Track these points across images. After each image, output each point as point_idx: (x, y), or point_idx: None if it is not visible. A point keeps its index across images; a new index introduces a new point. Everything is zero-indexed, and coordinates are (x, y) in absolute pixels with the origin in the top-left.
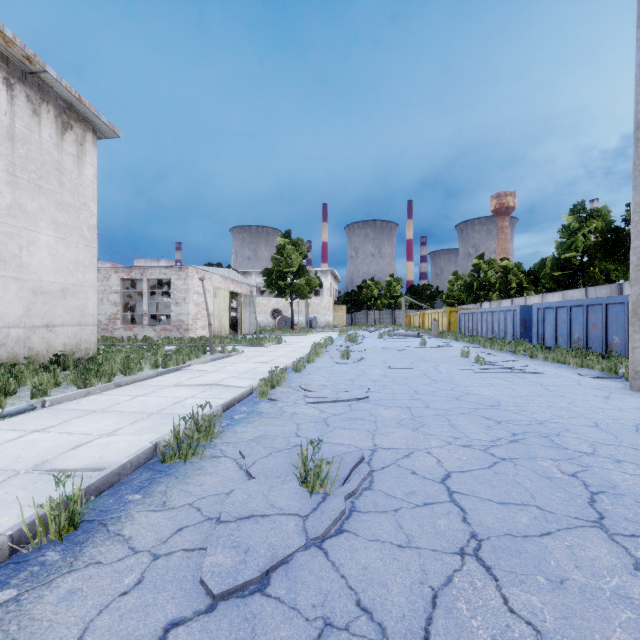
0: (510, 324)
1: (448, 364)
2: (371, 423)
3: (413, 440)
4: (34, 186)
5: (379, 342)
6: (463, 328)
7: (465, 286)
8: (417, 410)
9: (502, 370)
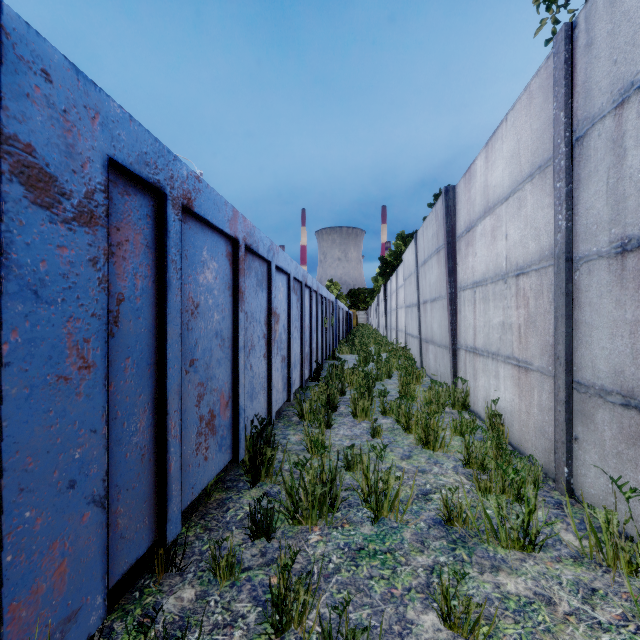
0: None
1: None
2: None
3: None
4: None
5: None
6: None
7: (368, 291)
8: None
9: None
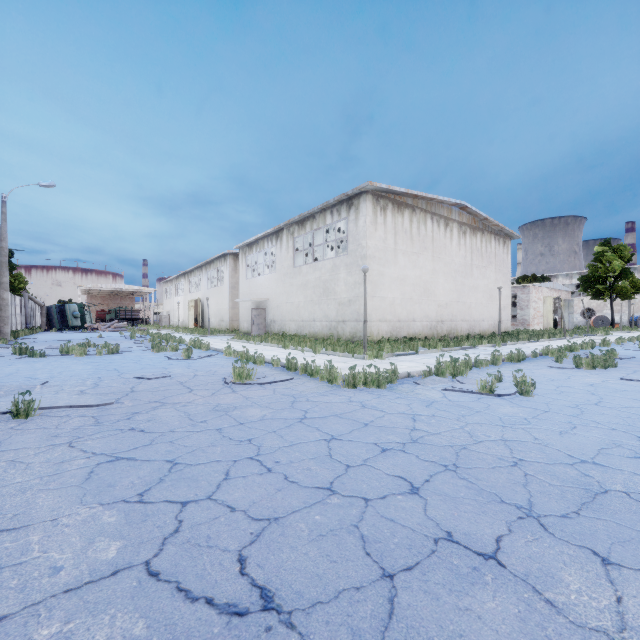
0: None
1: None
2: None
3: None
4: (498, 270)
5: None
6: None
7: None
8: None
9: None
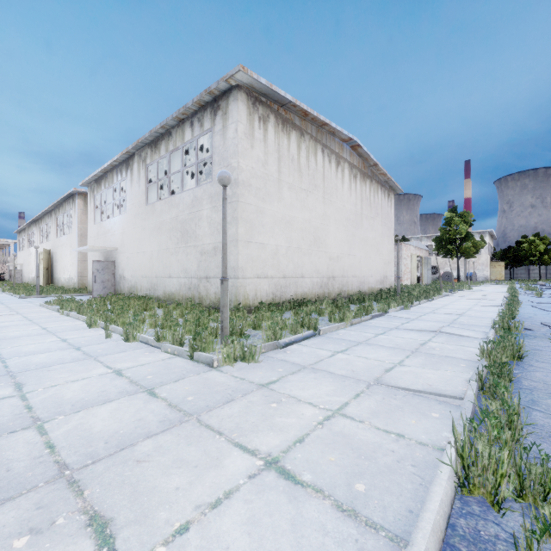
0: None
1: None
2: None
3: None
4: (384, 223)
5: None
6: None
7: None
8: None
9: None
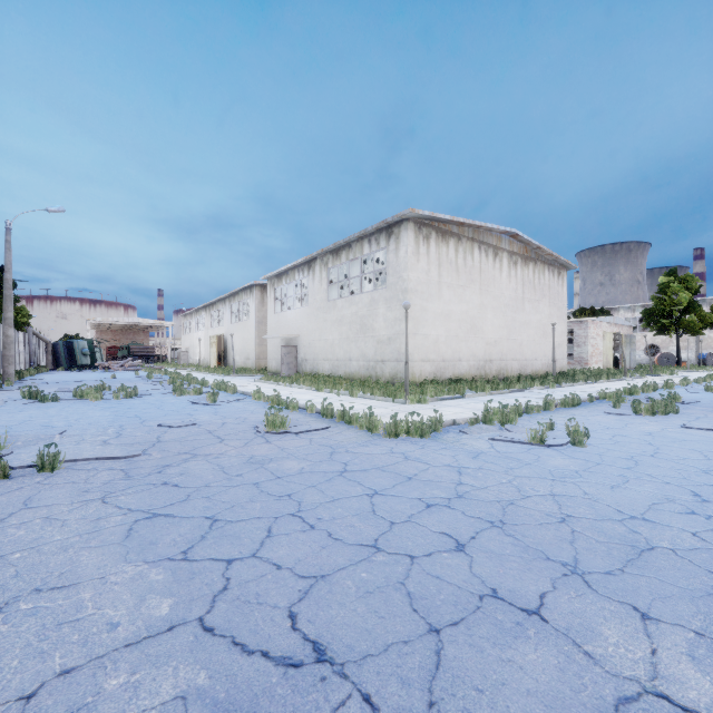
0: None
1: None
2: None
3: None
4: (553, 304)
5: None
6: None
7: None
8: None
9: None
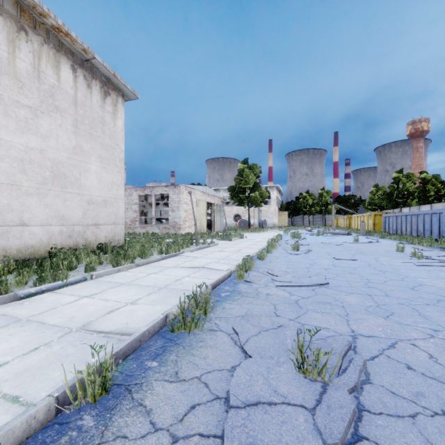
0: (435, 225)
1: (386, 257)
2: (340, 308)
3: (390, 329)
4: (88, 134)
5: (317, 238)
6: (387, 228)
7: (386, 195)
8: (378, 298)
9: (443, 264)
